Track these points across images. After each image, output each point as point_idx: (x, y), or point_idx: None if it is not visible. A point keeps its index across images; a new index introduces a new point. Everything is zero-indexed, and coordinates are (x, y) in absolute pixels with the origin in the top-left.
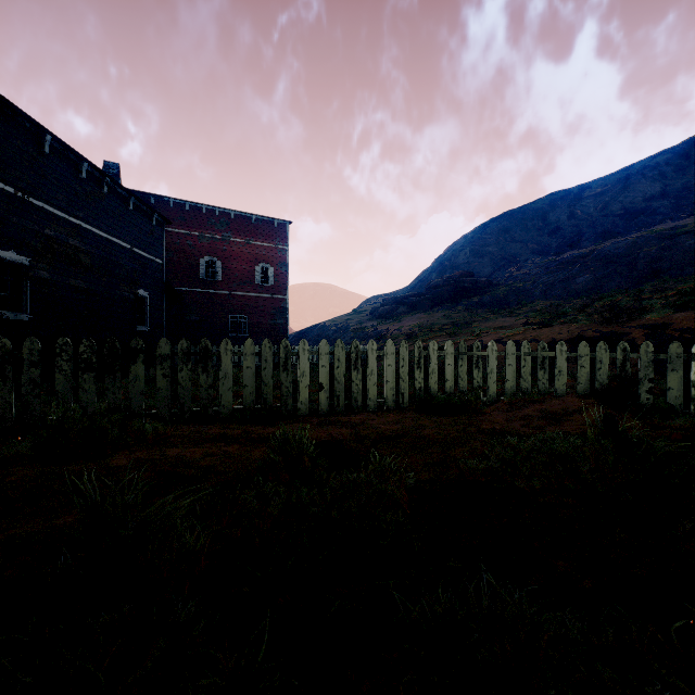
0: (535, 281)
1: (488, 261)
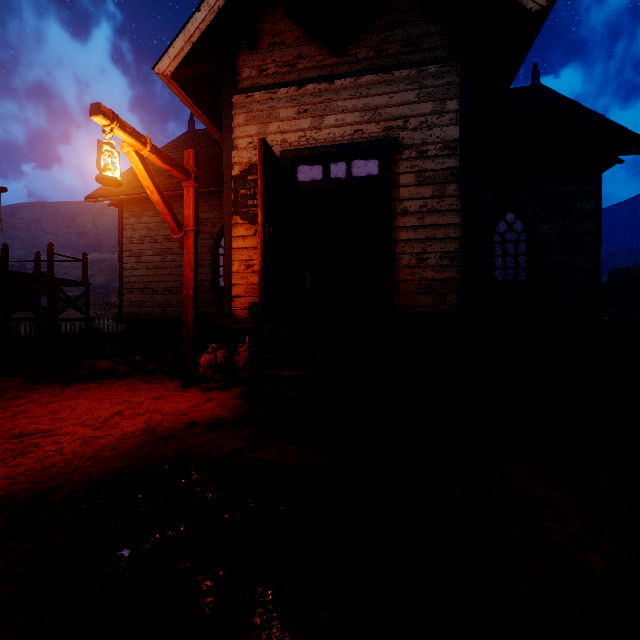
0: (67, 273)
1: (19, 244)
